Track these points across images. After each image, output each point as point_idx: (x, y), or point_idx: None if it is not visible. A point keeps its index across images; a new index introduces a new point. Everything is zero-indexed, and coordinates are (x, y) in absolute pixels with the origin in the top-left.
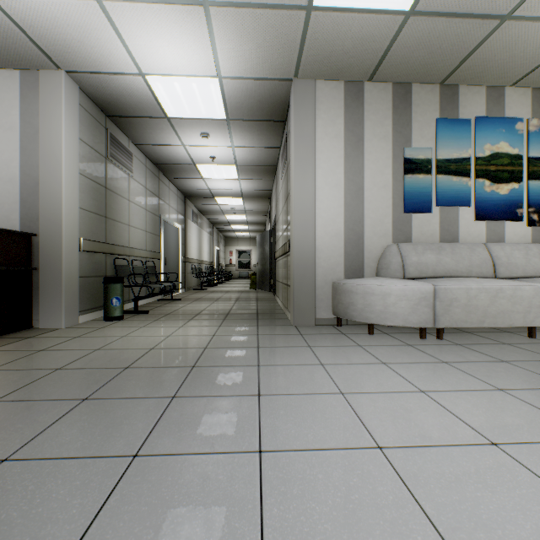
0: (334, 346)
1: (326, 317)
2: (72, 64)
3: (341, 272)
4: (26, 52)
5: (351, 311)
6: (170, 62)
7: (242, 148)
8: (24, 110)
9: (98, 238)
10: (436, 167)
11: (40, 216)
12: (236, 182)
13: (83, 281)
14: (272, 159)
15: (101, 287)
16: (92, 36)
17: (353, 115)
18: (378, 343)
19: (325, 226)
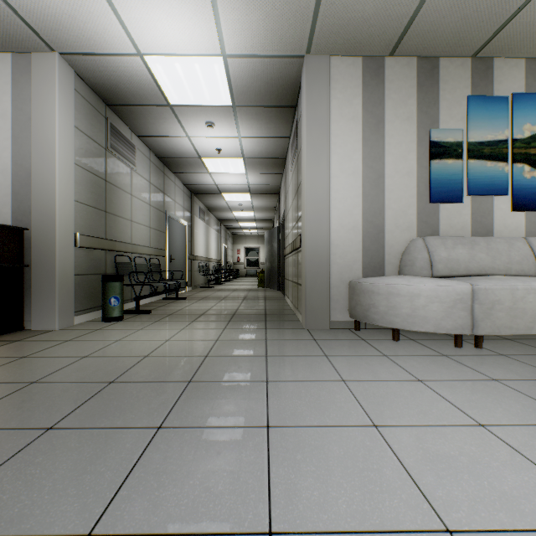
0: (355, 355)
1: (342, 320)
2: (65, 44)
3: (358, 269)
4: (15, 32)
5: (372, 314)
6: (169, 39)
7: (249, 139)
8: (16, 96)
9: (97, 233)
10: (467, 151)
11: (33, 209)
12: (243, 177)
13: (80, 279)
14: (280, 151)
15: (100, 285)
16: (83, 9)
17: (372, 94)
18: (406, 353)
19: (340, 218)
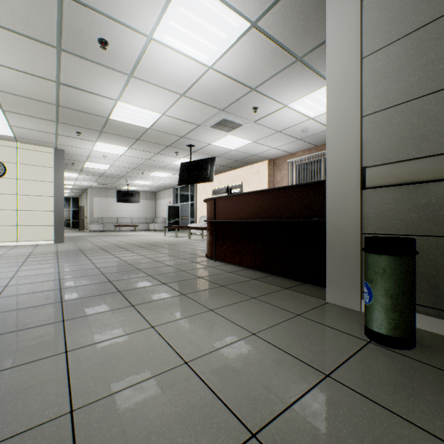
0: None
1: None
2: None
3: None
4: None
5: None
6: None
7: None
8: None
9: None
10: None
11: None
12: None
13: None
14: None
15: None
16: None
17: None
18: None
19: None
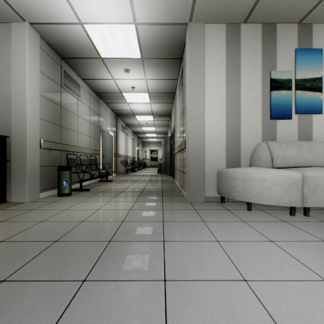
0: (223, 221)
1: (213, 196)
2: (32, 17)
3: (223, 163)
4: None
5: (233, 192)
6: (99, 12)
7: (152, 80)
8: (1, 50)
9: (55, 140)
10: (295, 85)
11: (12, 124)
12: (148, 105)
13: (43, 169)
14: (172, 88)
15: (57, 173)
16: None
17: (232, 48)
18: (258, 219)
19: (211, 129)
